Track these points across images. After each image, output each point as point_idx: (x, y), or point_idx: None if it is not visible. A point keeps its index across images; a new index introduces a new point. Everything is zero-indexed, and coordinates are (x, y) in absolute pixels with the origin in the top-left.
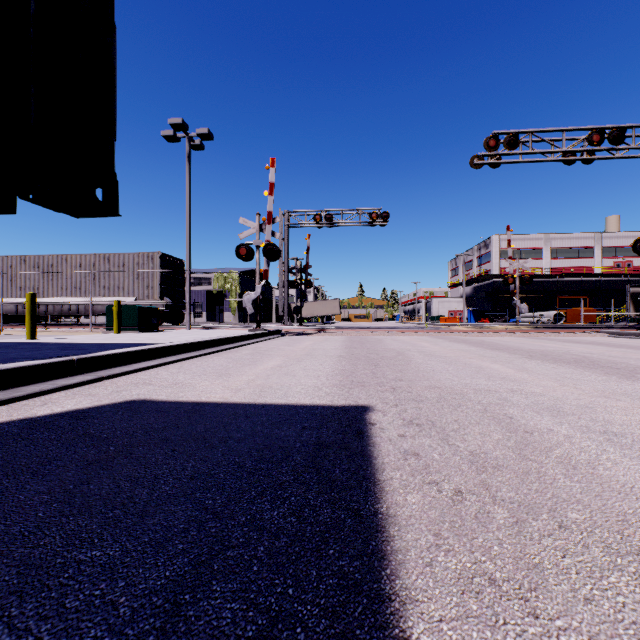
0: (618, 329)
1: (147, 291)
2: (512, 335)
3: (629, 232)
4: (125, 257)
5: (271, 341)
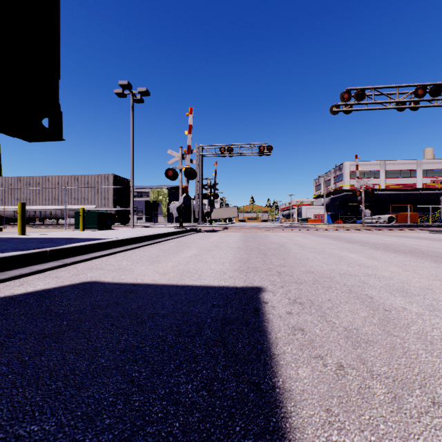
0: (436, 228)
1: (104, 201)
2: (360, 232)
3: (441, 159)
4: (89, 177)
5: (190, 236)
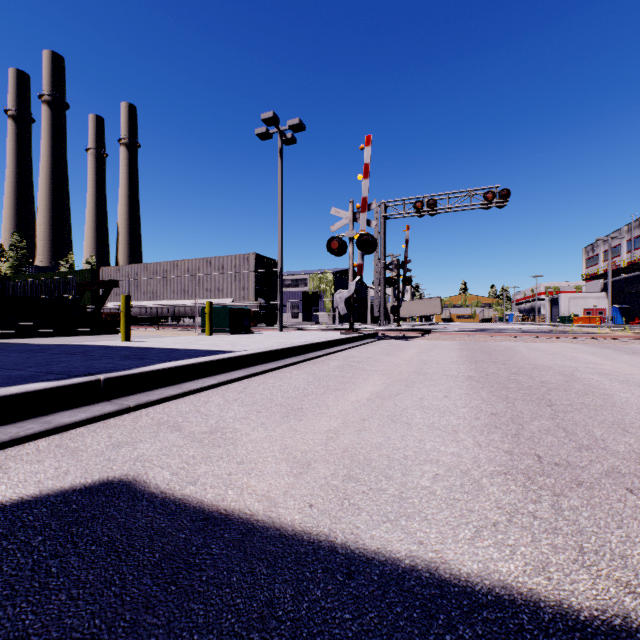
0: None
1: (243, 292)
2: None
3: None
4: (224, 260)
5: (366, 347)
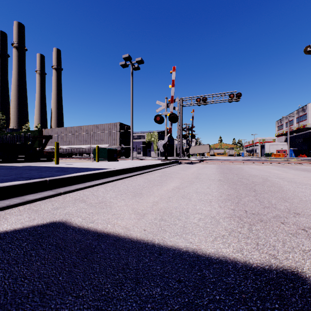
0: None
1: (114, 141)
2: None
3: None
4: (104, 125)
5: (173, 167)
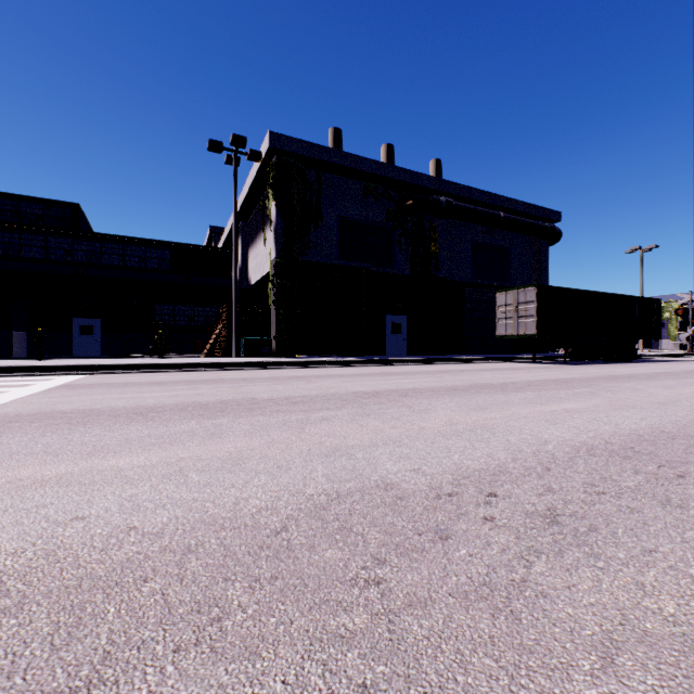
0: None
1: None
2: None
3: None
4: None
5: None
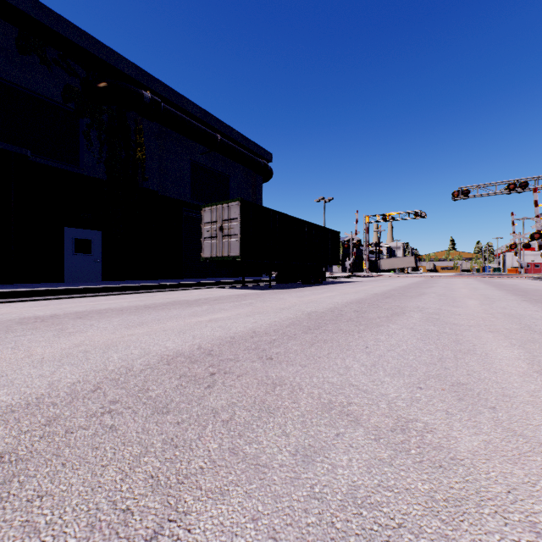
0: None
1: None
2: (473, 278)
3: None
4: None
5: (355, 278)
